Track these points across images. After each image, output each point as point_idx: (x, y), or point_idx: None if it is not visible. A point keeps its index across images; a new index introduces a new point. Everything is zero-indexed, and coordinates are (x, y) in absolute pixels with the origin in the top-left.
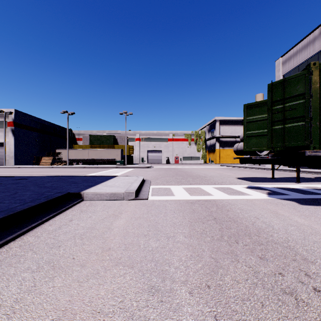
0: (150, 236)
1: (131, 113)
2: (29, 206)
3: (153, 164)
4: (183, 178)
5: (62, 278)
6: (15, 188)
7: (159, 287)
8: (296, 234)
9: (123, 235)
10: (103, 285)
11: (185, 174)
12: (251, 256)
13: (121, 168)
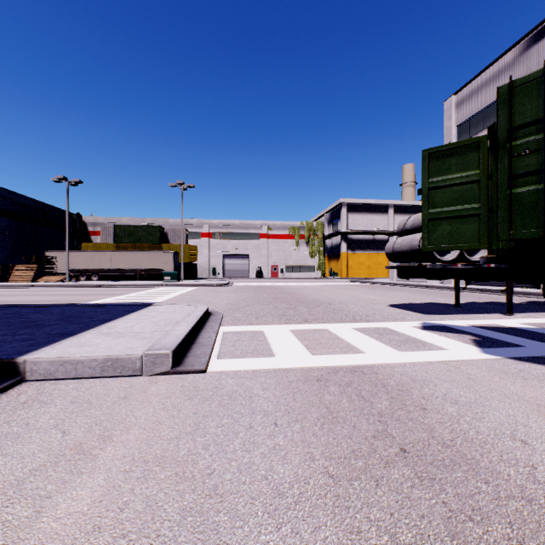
0: None
1: (192, 185)
2: None
3: (234, 279)
4: (290, 306)
5: None
6: None
7: None
8: None
9: None
10: None
11: (292, 299)
12: None
13: (171, 287)
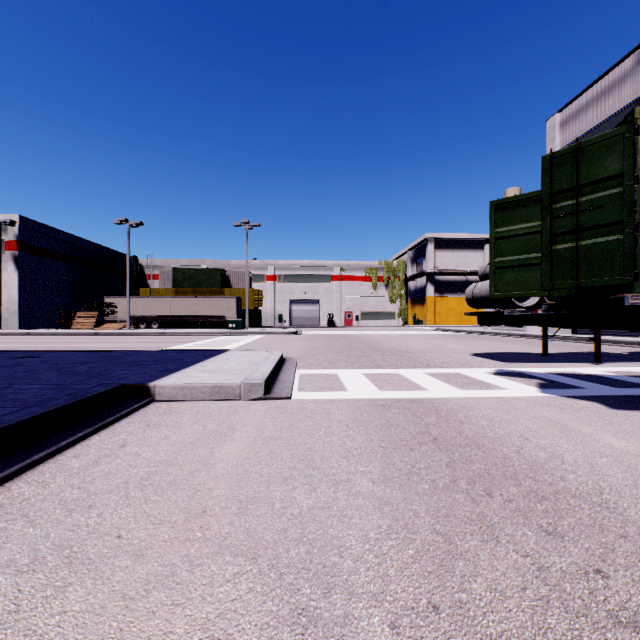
0: (295, 481)
1: (258, 224)
2: (32, 415)
3: (302, 327)
4: (364, 354)
5: (86, 588)
6: (11, 375)
7: (318, 611)
8: (616, 474)
9: (235, 479)
10: (184, 606)
11: (366, 347)
12: (524, 528)
13: (236, 336)
